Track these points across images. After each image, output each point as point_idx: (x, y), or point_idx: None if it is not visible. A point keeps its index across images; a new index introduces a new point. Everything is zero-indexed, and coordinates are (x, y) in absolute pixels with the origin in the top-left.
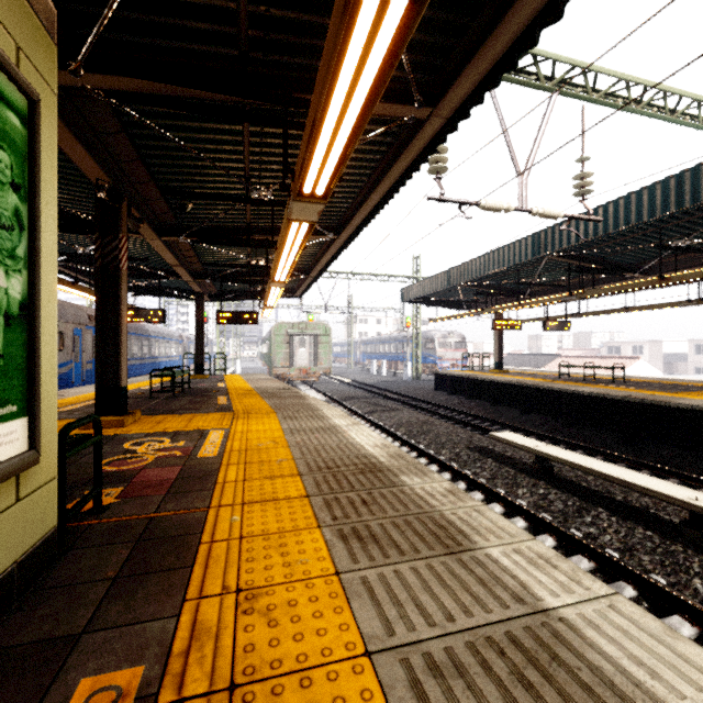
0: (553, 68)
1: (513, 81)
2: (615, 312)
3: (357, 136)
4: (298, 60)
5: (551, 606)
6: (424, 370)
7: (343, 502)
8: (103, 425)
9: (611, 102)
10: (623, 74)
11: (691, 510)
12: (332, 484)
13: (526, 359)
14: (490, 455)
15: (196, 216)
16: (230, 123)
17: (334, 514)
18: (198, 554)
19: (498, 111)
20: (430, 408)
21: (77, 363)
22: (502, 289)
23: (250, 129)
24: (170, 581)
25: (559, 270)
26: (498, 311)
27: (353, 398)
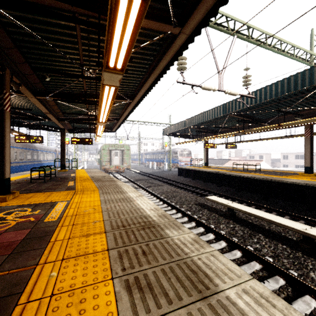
0: (234, 25)
1: (217, 29)
2: (255, 140)
3: (139, 23)
4: None
5: None
6: (173, 166)
7: (130, 253)
8: None
9: (259, 43)
10: (264, 30)
11: (304, 235)
12: (124, 239)
13: (216, 161)
14: (205, 207)
15: (56, 86)
16: (69, 29)
17: (124, 265)
18: None
19: (210, 42)
20: (176, 184)
21: None
22: (208, 129)
23: (81, 34)
24: None
25: (233, 121)
26: (206, 139)
27: (140, 180)
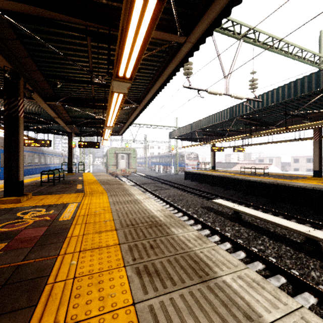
0: (240, 29)
1: (223, 33)
2: (264, 144)
3: (147, 40)
4: (116, 4)
5: (268, 321)
6: (180, 170)
7: (139, 247)
8: (8, 202)
9: (265, 47)
10: (271, 34)
11: (307, 236)
12: (133, 235)
13: (224, 165)
14: (212, 210)
15: (65, 92)
16: (80, 39)
17: (134, 256)
18: (43, 293)
19: (216, 47)
20: (183, 187)
21: (2, 167)
22: (215, 133)
23: (92, 43)
24: (17, 320)
25: (240, 124)
26: (213, 143)
27: (147, 183)
